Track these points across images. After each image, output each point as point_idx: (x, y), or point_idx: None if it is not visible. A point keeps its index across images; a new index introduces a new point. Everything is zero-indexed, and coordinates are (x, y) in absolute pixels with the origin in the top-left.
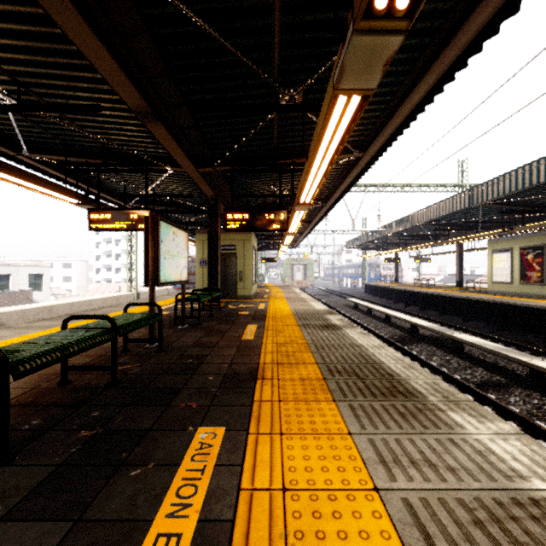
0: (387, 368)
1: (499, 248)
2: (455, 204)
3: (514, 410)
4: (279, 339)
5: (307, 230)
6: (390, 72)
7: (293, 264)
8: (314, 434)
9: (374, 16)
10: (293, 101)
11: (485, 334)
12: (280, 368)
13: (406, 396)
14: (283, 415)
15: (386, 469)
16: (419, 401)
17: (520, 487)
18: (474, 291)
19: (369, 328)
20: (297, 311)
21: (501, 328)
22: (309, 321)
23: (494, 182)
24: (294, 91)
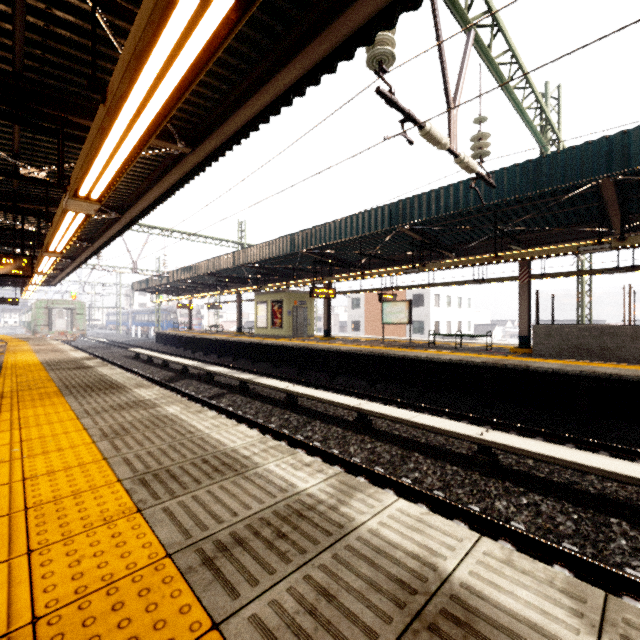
0: (115, 381)
1: (261, 300)
2: (225, 262)
3: (217, 404)
4: (20, 380)
5: (71, 267)
6: (130, 174)
7: (50, 307)
8: (43, 406)
9: (80, 198)
10: (37, 173)
11: (239, 368)
12: (20, 392)
13: (115, 388)
14: (21, 405)
15: (81, 406)
16: (121, 389)
17: (140, 399)
18: (248, 335)
19: (143, 374)
20: (48, 361)
21: (254, 362)
22: (60, 366)
23: (246, 251)
24: (37, 169)
